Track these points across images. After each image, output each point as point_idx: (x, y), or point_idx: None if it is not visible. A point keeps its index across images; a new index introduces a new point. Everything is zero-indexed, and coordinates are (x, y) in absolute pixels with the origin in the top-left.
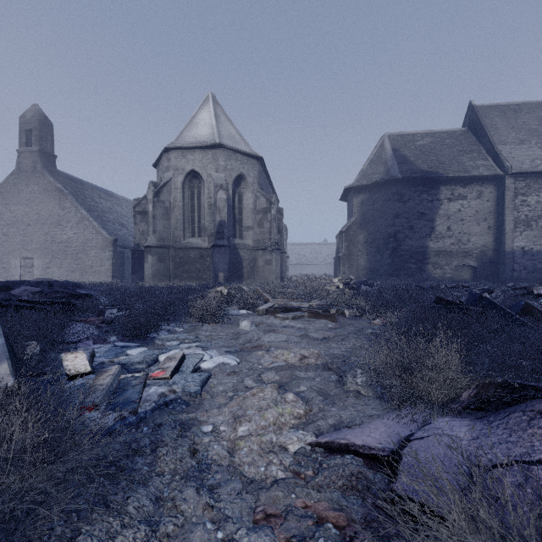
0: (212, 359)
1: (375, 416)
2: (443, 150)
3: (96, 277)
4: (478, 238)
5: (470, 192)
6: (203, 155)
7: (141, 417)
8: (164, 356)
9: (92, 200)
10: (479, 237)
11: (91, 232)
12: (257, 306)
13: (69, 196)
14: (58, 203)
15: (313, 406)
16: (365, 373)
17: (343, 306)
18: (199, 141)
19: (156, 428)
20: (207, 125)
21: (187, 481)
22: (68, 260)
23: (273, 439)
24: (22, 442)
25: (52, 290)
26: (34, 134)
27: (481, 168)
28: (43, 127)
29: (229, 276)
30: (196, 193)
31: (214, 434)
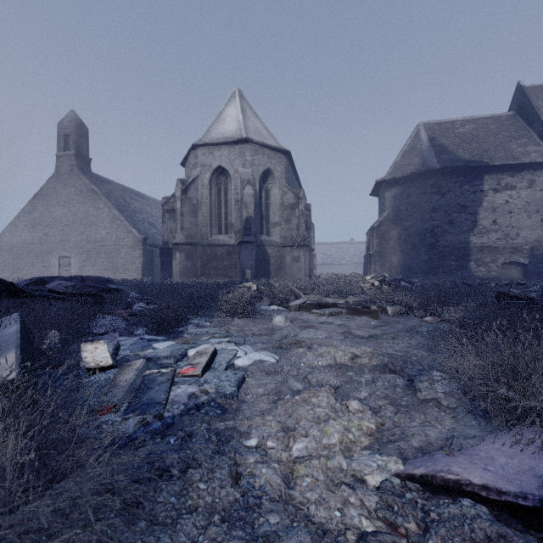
0: (248, 355)
1: (477, 437)
2: (487, 137)
3: (127, 275)
4: (530, 232)
5: (519, 181)
6: (230, 150)
7: (167, 422)
8: (194, 351)
9: (124, 200)
10: (531, 231)
11: (122, 231)
12: (289, 302)
13: (103, 197)
14: (92, 204)
15: (385, 419)
16: (452, 377)
17: (384, 302)
18: (226, 136)
19: (185, 439)
20: (233, 121)
21: (231, 526)
22: (101, 258)
23: (342, 465)
24: (2, 460)
25: (84, 284)
26: (71, 138)
27: (533, 154)
28: (79, 132)
29: (256, 273)
30: (222, 190)
31: (260, 452)
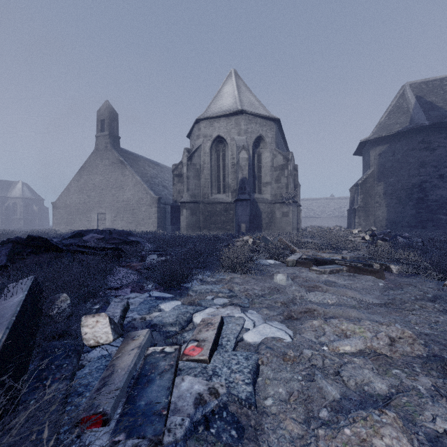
0: (257, 328)
1: None
2: None
3: (146, 227)
4: None
5: None
6: (227, 122)
7: None
8: (199, 317)
9: (144, 168)
10: None
11: (142, 193)
12: (285, 257)
13: (128, 166)
14: (120, 172)
15: None
16: None
17: (385, 259)
18: (224, 110)
19: None
20: (230, 96)
21: None
22: (127, 214)
23: None
24: None
25: (111, 237)
26: (106, 122)
27: None
28: (111, 116)
29: (249, 227)
30: (221, 155)
31: None
